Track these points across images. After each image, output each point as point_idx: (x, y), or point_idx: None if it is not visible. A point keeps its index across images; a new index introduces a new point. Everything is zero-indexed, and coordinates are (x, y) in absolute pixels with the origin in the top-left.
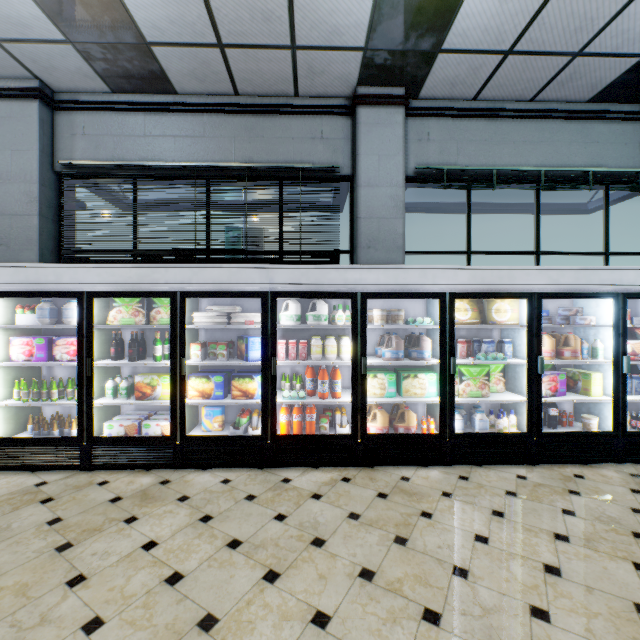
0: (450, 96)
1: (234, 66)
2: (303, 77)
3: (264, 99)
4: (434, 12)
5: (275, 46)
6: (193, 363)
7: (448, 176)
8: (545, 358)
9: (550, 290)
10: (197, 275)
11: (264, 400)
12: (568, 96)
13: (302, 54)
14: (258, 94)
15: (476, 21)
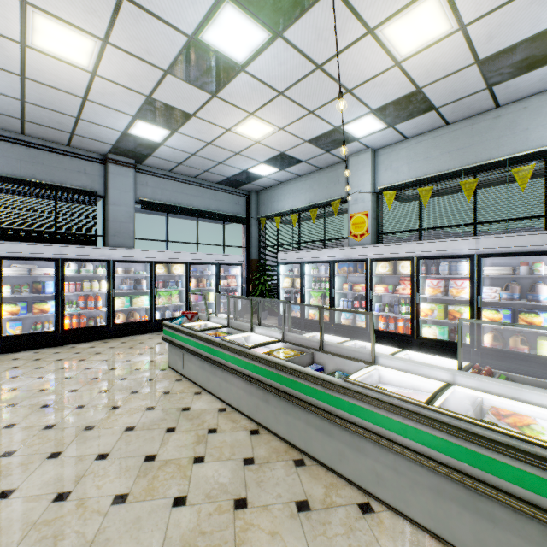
0: (158, 168)
1: (28, 127)
2: (75, 142)
3: (44, 142)
4: (147, 147)
5: (61, 130)
6: (7, 296)
7: (157, 205)
8: (193, 287)
9: (194, 261)
10: (11, 248)
11: (57, 312)
12: (208, 180)
13: (77, 136)
14: (40, 138)
15: (165, 153)
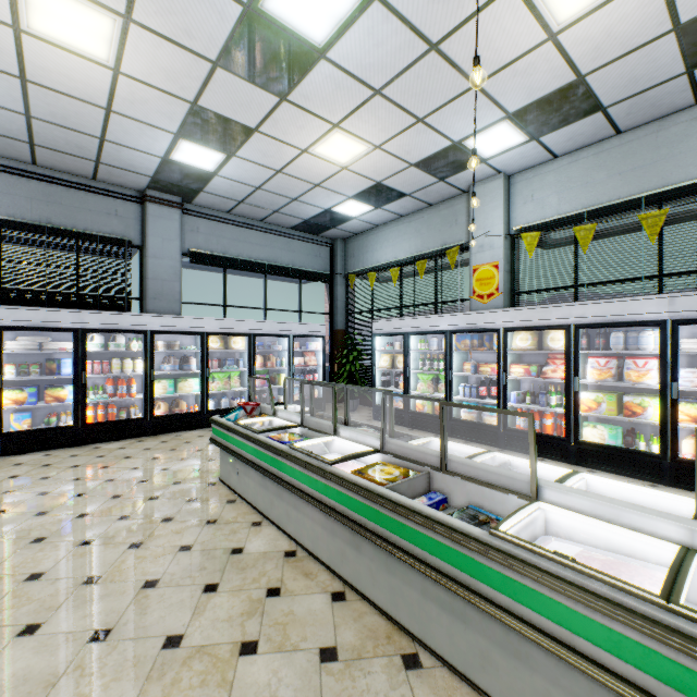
0: (212, 208)
1: (40, 154)
2: (103, 174)
3: (63, 174)
4: (196, 178)
5: (83, 157)
6: (10, 379)
7: (211, 258)
8: (259, 367)
9: (260, 332)
10: (15, 314)
11: (76, 401)
12: (279, 224)
13: (104, 166)
14: (57, 170)
15: (221, 188)
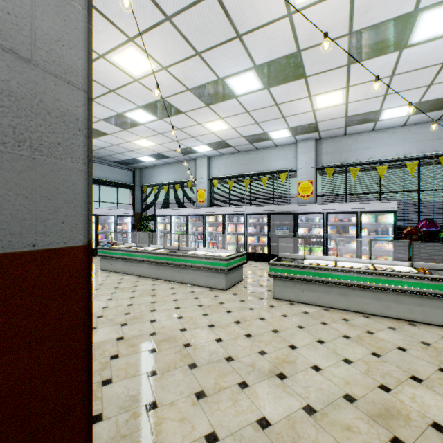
0: None
1: None
2: None
3: None
4: None
5: None
6: None
7: None
8: (100, 230)
9: (101, 214)
10: None
11: None
12: (107, 160)
13: None
14: None
15: None
